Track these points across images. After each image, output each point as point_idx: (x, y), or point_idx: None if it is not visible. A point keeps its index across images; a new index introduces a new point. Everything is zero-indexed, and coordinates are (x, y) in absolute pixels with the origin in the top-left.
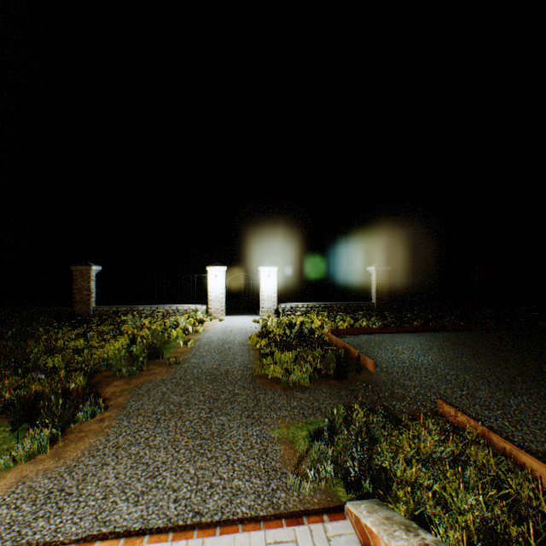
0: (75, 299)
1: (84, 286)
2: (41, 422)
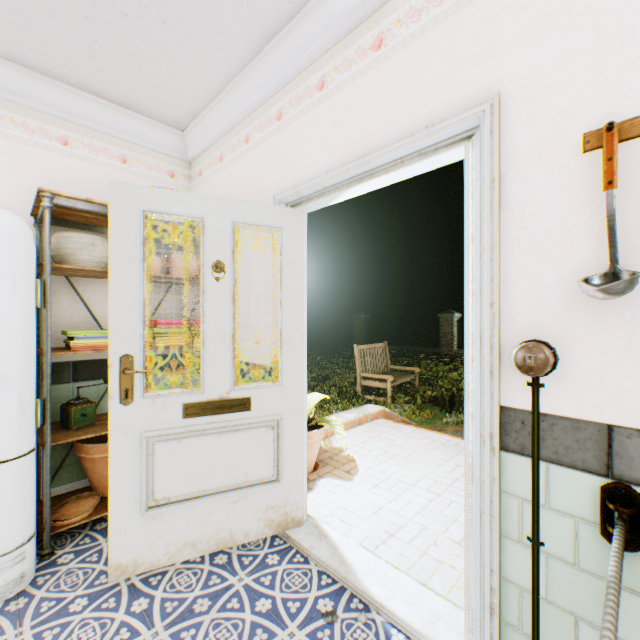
0: (440, 341)
1: (446, 331)
2: (455, 409)
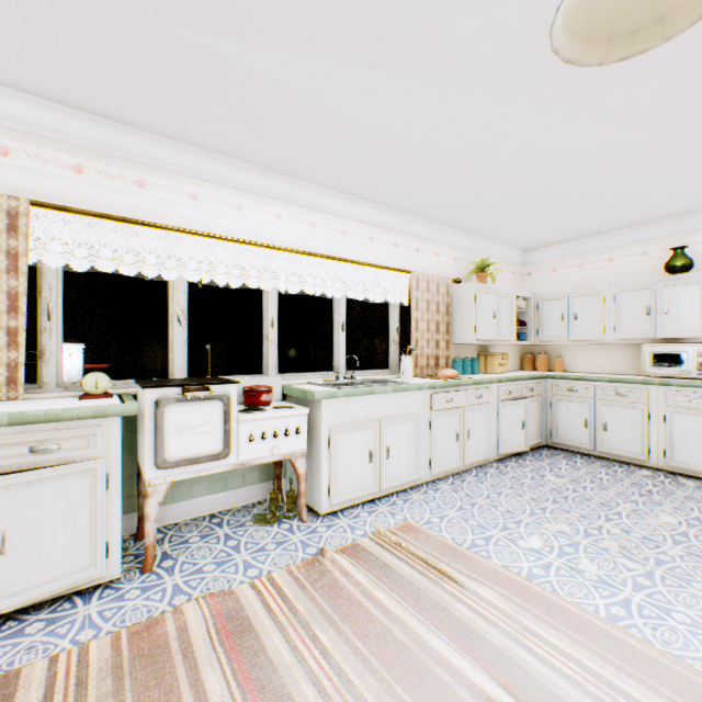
0: None
1: None
2: None
